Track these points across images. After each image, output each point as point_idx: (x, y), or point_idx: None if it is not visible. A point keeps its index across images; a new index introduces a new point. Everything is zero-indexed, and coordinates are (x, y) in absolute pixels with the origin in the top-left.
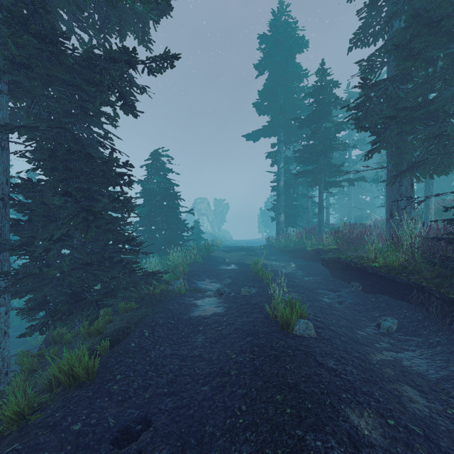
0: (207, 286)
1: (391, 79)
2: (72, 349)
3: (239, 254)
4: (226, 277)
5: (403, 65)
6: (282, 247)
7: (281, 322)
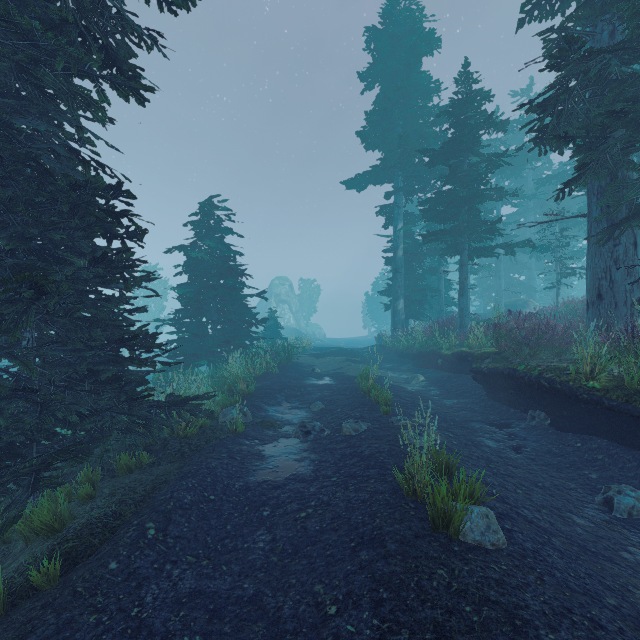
0: (284, 416)
1: (611, 50)
2: (4, 558)
3: (336, 360)
4: (316, 398)
5: (639, 19)
6: (402, 350)
7: (432, 512)
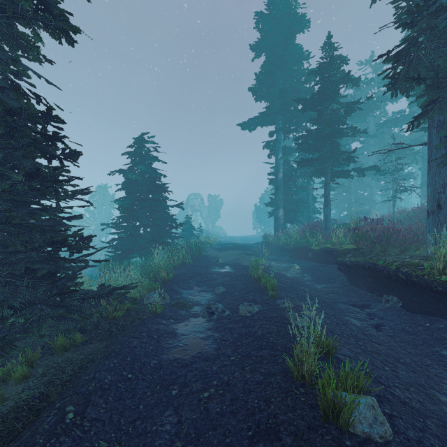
0: (195, 298)
1: None
2: None
3: (234, 253)
4: (219, 283)
5: None
6: (281, 245)
7: (322, 403)
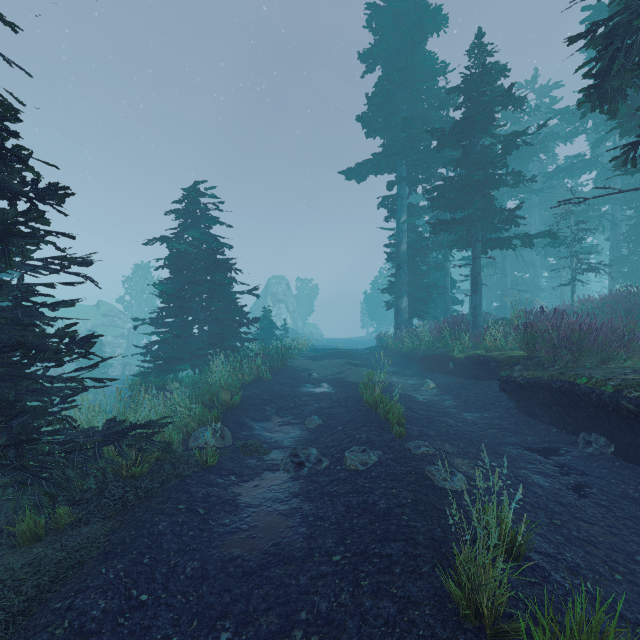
0: (273, 435)
1: None
2: None
3: (335, 363)
4: (313, 410)
5: None
6: (406, 352)
7: None
